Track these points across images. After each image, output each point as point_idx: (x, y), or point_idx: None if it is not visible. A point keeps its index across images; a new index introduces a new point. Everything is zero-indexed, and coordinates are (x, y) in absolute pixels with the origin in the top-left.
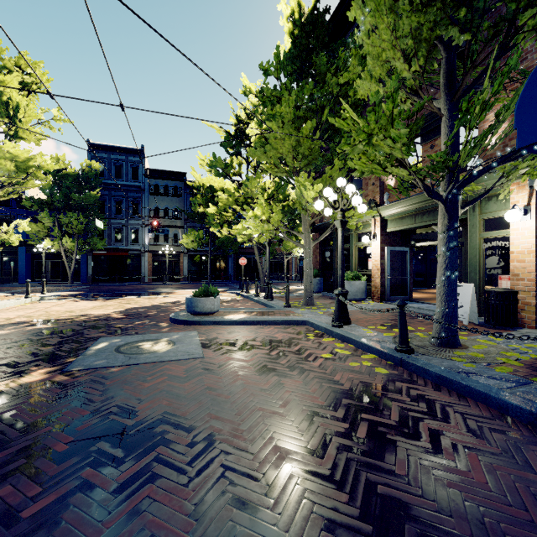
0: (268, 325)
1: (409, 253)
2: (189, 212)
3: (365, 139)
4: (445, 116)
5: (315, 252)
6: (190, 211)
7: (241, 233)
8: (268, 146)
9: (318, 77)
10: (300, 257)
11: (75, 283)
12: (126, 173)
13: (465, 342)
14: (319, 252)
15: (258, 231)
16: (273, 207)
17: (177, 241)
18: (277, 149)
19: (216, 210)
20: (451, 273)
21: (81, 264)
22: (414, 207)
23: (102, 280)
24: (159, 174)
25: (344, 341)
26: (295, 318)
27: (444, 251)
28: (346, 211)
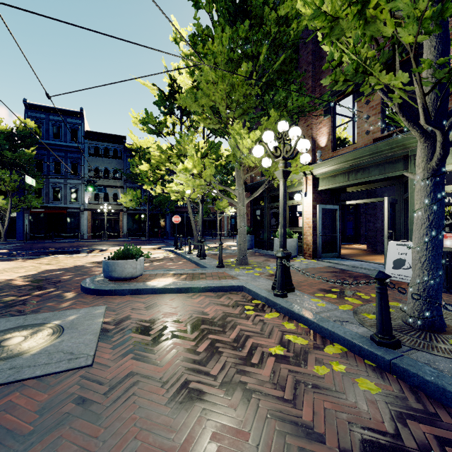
0: (198, 293)
1: (338, 211)
2: (127, 173)
3: (357, 1)
4: (432, 23)
5: (247, 211)
6: (129, 172)
7: (174, 191)
8: (200, 92)
9: (253, 20)
10: (232, 215)
11: (9, 240)
12: (65, 134)
13: (444, 319)
14: (250, 210)
15: (188, 185)
16: (206, 160)
17: (116, 200)
18: (209, 96)
19: (148, 167)
20: (437, 232)
21: (17, 222)
22: (348, 164)
23: (40, 237)
24: (99, 137)
25: (292, 317)
26: (230, 283)
27: (427, 203)
28: (289, 159)
